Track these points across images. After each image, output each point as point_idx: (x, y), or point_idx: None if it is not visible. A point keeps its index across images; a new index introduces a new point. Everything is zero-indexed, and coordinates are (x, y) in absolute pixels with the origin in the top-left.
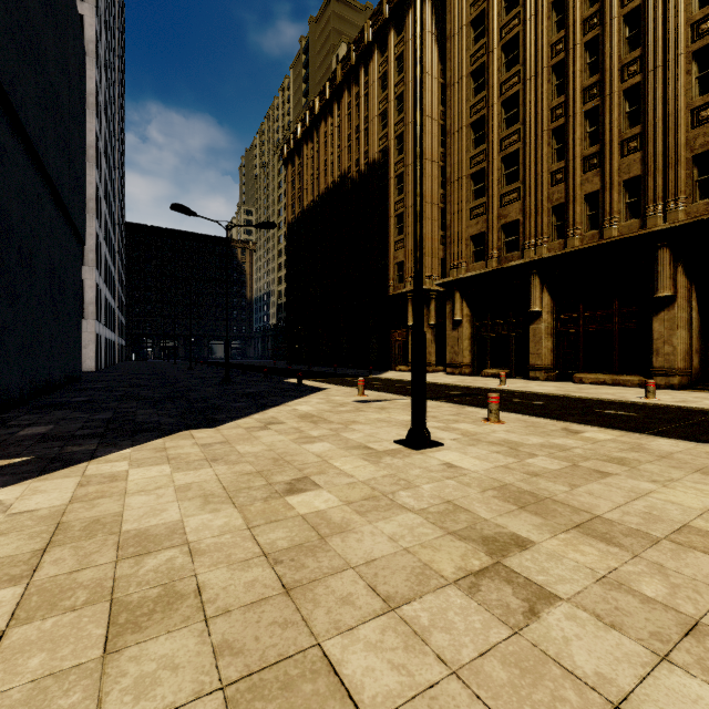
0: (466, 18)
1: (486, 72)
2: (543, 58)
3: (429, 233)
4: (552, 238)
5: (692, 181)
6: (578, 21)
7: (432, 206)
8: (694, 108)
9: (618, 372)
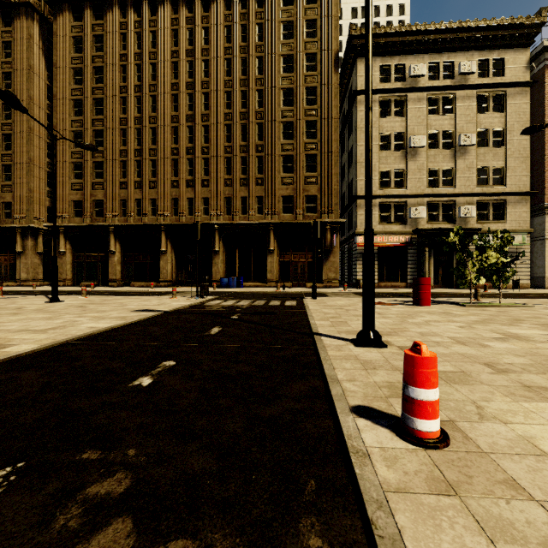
0: (69, 63)
1: (83, 107)
2: (116, 122)
3: (37, 187)
4: (121, 215)
5: (172, 207)
6: (133, 116)
7: (40, 169)
8: (172, 180)
9: (149, 281)
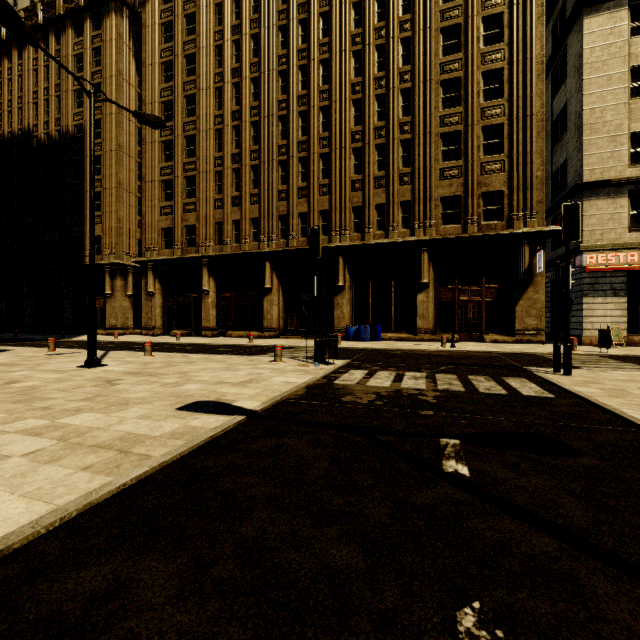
0: (159, 58)
1: (174, 109)
2: (210, 121)
3: (127, 216)
4: (216, 243)
5: (279, 228)
6: (230, 110)
7: (130, 194)
8: (279, 190)
9: (250, 330)
